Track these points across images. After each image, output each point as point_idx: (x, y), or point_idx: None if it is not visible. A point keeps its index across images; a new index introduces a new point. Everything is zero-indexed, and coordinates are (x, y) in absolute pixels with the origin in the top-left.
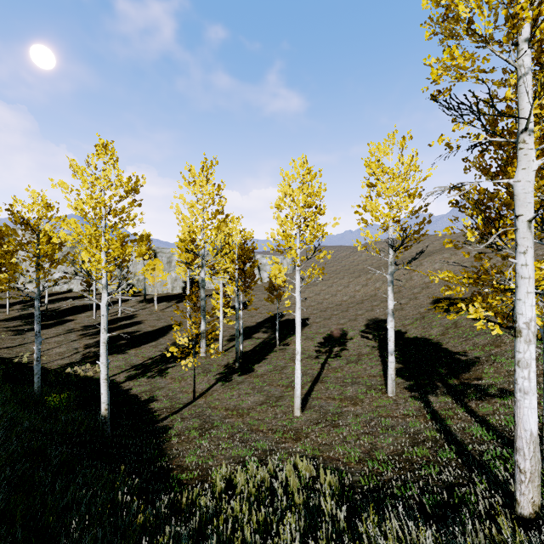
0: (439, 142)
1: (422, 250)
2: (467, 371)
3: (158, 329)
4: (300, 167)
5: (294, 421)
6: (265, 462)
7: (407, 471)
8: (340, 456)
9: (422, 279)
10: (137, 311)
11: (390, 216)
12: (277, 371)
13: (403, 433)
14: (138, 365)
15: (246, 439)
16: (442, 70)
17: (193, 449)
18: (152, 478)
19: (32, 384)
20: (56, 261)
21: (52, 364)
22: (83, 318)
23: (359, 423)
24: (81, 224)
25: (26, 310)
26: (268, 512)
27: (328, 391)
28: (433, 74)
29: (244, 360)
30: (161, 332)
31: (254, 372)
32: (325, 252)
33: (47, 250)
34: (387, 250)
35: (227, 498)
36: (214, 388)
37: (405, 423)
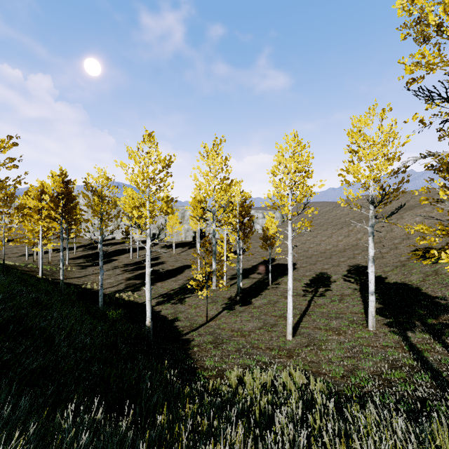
0: (413, 119)
1: (400, 205)
2: (446, 313)
3: (176, 268)
4: (292, 140)
5: (287, 343)
6: (265, 370)
7: (385, 387)
8: (326, 372)
9: (402, 231)
10: (160, 254)
11: (370, 177)
12: (271, 305)
13: (382, 360)
14: (164, 294)
15: (249, 353)
16: (414, 66)
17: (210, 356)
18: (184, 372)
19: (95, 303)
20: (112, 217)
21: (106, 290)
22: (123, 258)
23: (343, 349)
24: (132, 191)
25: (86, 252)
26: (273, 399)
27: (315, 322)
28: (406, 70)
29: (243, 295)
30: (179, 271)
31: (252, 304)
32: (312, 209)
33: (107, 209)
34: (368, 205)
35: (241, 388)
36: (221, 315)
37: (385, 352)
